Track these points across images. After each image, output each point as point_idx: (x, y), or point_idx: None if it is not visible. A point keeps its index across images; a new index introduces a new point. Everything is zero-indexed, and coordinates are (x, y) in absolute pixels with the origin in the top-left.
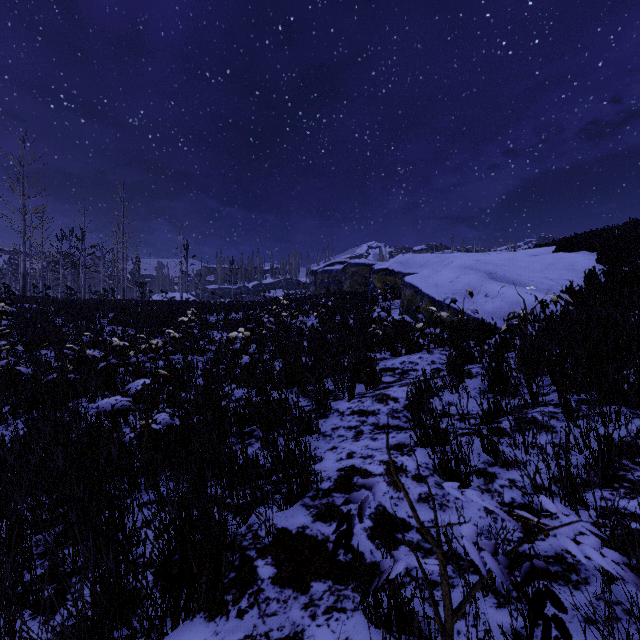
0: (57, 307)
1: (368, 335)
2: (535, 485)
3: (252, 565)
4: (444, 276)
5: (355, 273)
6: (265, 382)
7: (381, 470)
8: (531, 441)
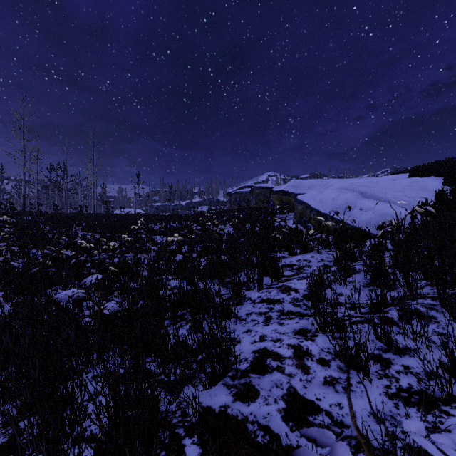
0: (46, 218)
1: (271, 239)
2: (428, 372)
3: (180, 444)
4: (327, 195)
5: (259, 194)
6: (194, 274)
7: (289, 353)
8: (420, 331)
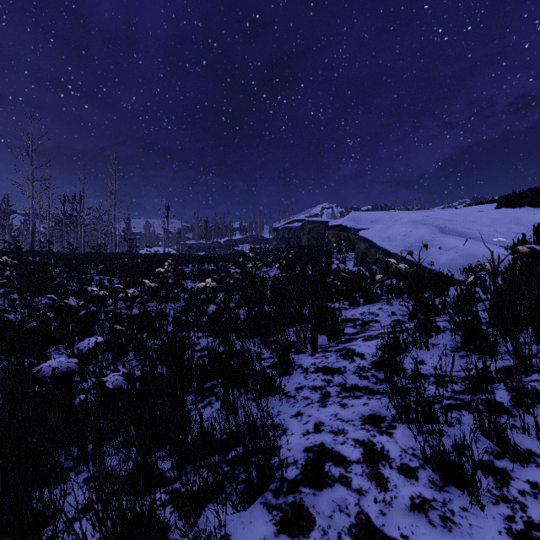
0: (56, 259)
1: (326, 285)
2: None
3: None
4: (396, 230)
5: (312, 229)
6: (230, 331)
7: (357, 455)
8: None
